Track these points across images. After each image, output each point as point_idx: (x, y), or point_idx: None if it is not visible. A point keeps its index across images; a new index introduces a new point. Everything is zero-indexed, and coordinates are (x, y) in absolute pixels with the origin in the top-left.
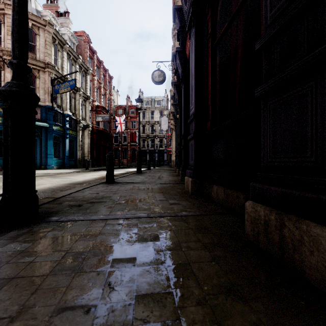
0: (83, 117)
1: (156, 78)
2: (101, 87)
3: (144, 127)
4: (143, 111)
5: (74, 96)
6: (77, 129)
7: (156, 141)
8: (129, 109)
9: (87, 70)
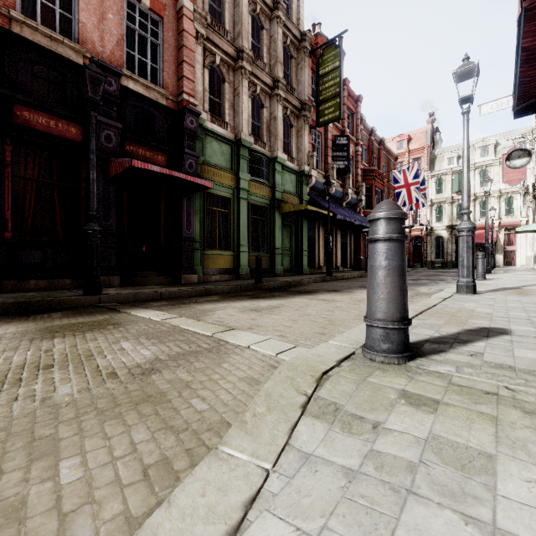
0: None
1: None
2: None
3: None
4: None
5: None
6: None
7: None
8: None
9: None
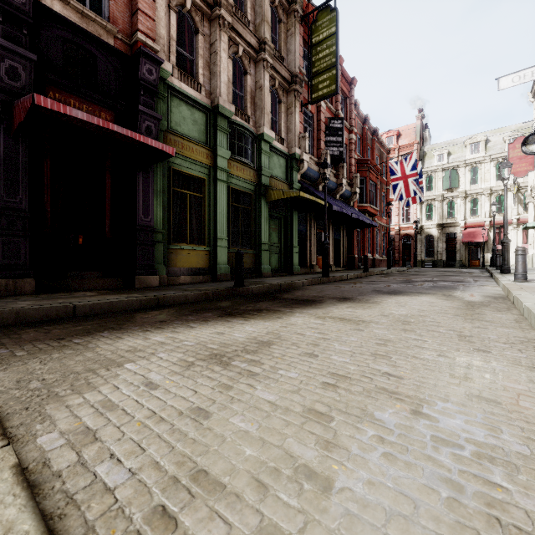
0: None
1: None
2: None
3: None
4: None
5: None
6: None
7: None
8: None
9: None
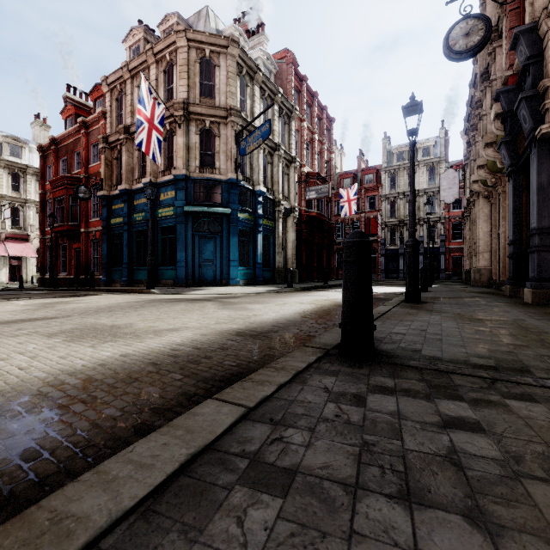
0: (285, 196)
1: (458, 42)
2: (314, 140)
3: (394, 204)
4: (391, 175)
5: (271, 160)
6: (275, 217)
7: (420, 231)
8: (362, 176)
9: (292, 111)
